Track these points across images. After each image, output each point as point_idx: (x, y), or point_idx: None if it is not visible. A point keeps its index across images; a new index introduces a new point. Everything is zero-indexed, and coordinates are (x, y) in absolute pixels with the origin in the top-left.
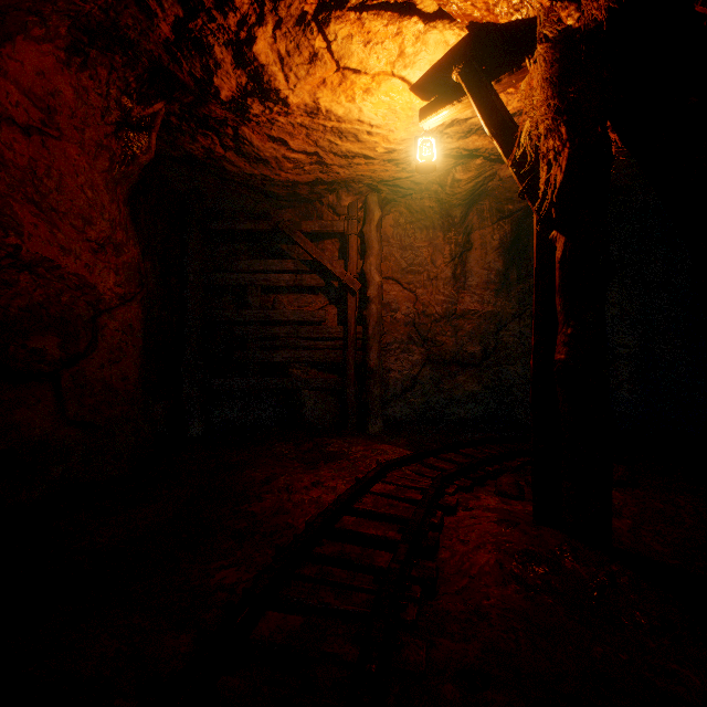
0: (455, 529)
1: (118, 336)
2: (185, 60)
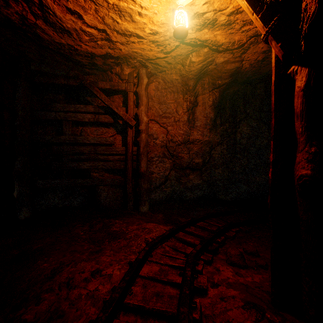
0: (213, 319)
1: None
2: None
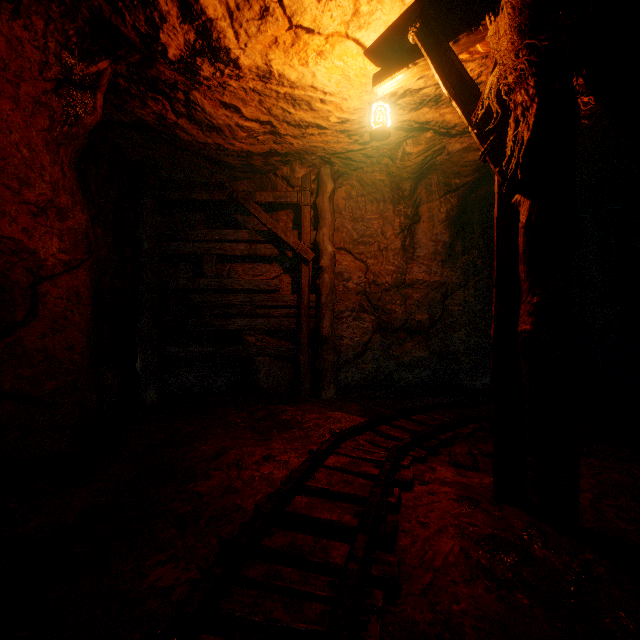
0: (414, 508)
1: (63, 304)
2: (127, 11)
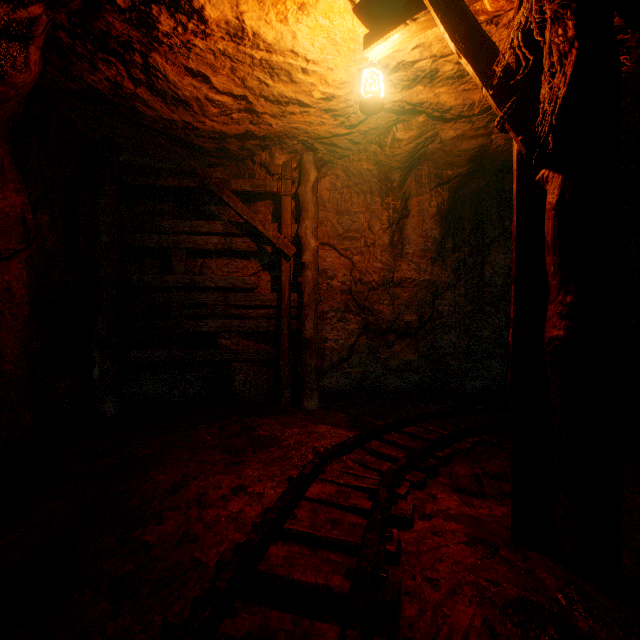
0: (417, 556)
1: None
2: None
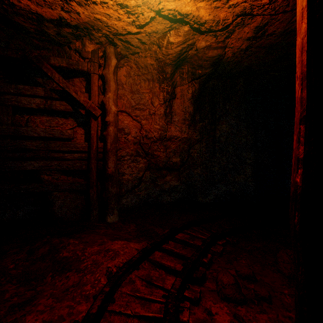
0: None
1: None
2: None
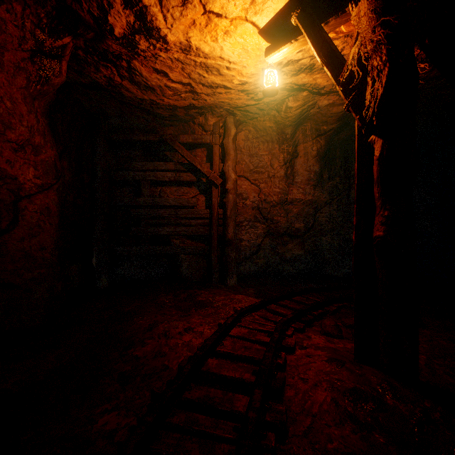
0: (296, 367)
1: (37, 216)
2: None
